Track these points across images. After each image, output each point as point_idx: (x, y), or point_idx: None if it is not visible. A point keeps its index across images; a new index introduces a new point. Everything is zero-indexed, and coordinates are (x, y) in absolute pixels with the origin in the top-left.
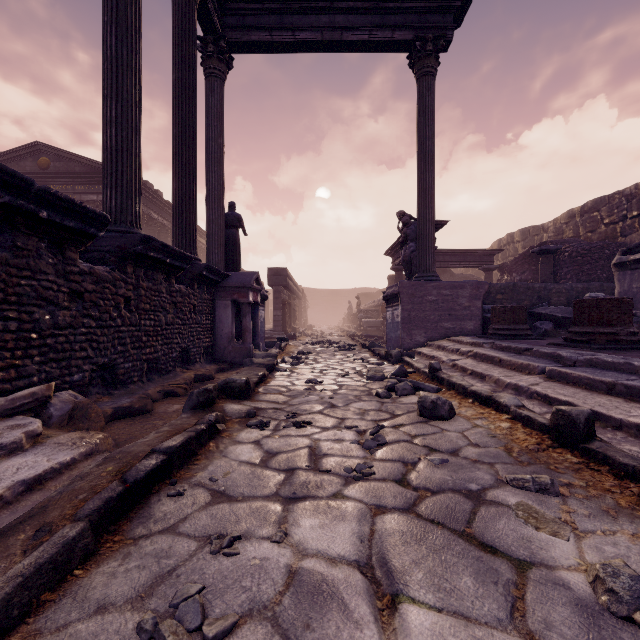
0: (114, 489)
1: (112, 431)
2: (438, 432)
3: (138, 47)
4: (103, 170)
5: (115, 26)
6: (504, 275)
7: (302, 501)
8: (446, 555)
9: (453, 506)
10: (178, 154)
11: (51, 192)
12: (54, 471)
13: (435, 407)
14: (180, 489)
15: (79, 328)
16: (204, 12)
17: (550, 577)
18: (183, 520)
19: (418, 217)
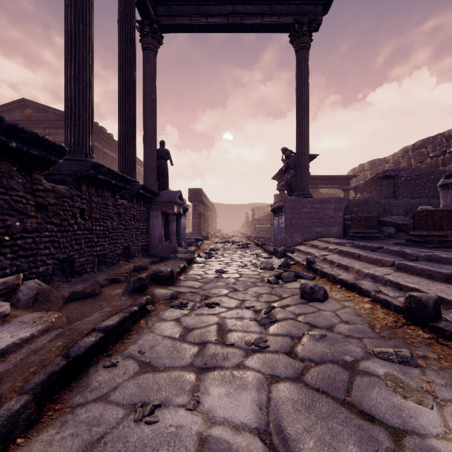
0: (58, 364)
1: (67, 310)
2: (316, 311)
3: (91, 24)
4: (65, 115)
5: (74, 8)
6: (357, 194)
7: (212, 371)
8: (332, 423)
9: (333, 376)
10: (122, 105)
11: (18, 127)
12: (15, 345)
13: (313, 292)
14: (114, 361)
15: (44, 232)
16: (142, 2)
17: (423, 445)
18: (114, 389)
19: (297, 151)
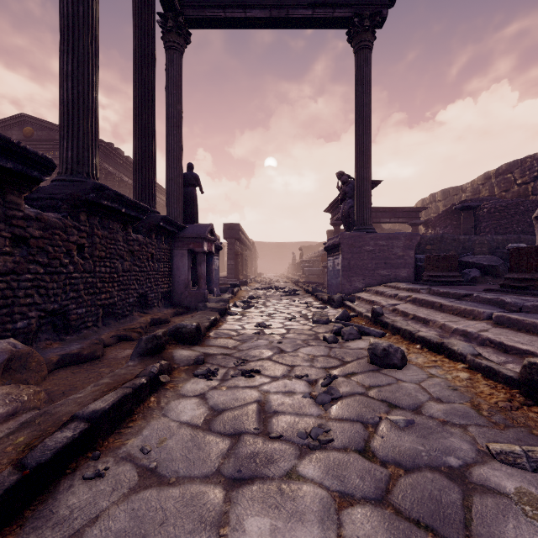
0: (2, 482)
1: (53, 381)
2: (393, 383)
3: (95, 6)
4: (60, 122)
5: None
6: (428, 229)
7: (248, 484)
8: None
9: (437, 495)
10: (138, 115)
11: None
12: None
13: (387, 355)
14: (101, 468)
15: (24, 274)
16: None
17: None
18: (93, 521)
19: (356, 176)
